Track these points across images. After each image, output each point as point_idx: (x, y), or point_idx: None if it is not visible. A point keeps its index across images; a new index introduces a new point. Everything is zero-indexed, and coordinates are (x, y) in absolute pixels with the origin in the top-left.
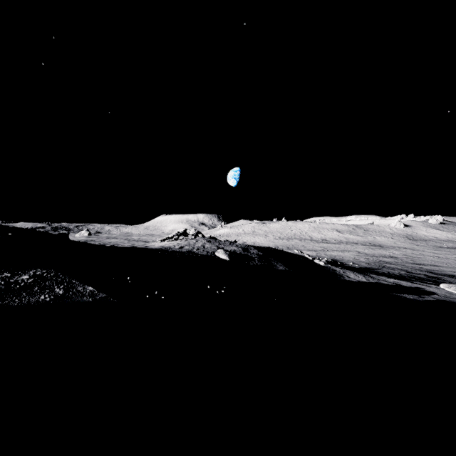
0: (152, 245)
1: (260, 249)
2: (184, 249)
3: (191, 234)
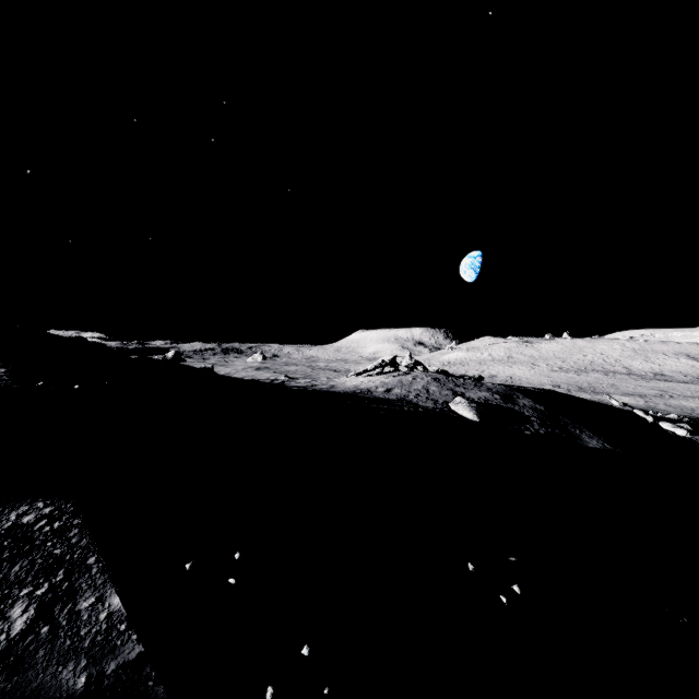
0: (342, 383)
1: (536, 397)
2: (393, 395)
3: (404, 365)
